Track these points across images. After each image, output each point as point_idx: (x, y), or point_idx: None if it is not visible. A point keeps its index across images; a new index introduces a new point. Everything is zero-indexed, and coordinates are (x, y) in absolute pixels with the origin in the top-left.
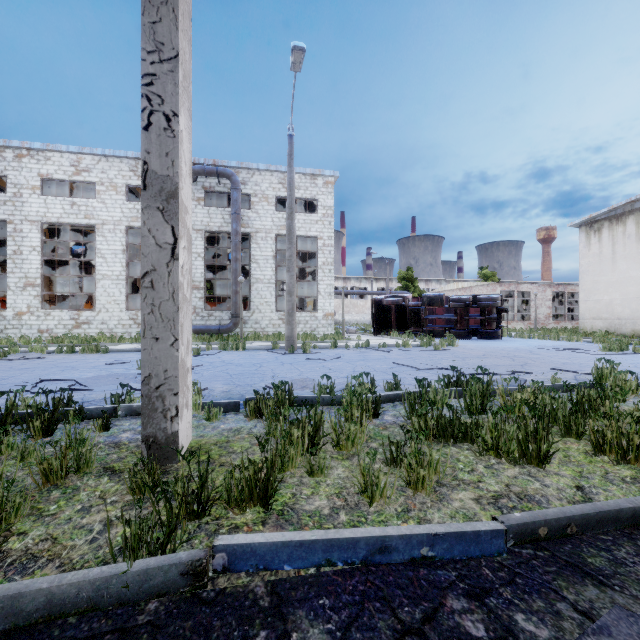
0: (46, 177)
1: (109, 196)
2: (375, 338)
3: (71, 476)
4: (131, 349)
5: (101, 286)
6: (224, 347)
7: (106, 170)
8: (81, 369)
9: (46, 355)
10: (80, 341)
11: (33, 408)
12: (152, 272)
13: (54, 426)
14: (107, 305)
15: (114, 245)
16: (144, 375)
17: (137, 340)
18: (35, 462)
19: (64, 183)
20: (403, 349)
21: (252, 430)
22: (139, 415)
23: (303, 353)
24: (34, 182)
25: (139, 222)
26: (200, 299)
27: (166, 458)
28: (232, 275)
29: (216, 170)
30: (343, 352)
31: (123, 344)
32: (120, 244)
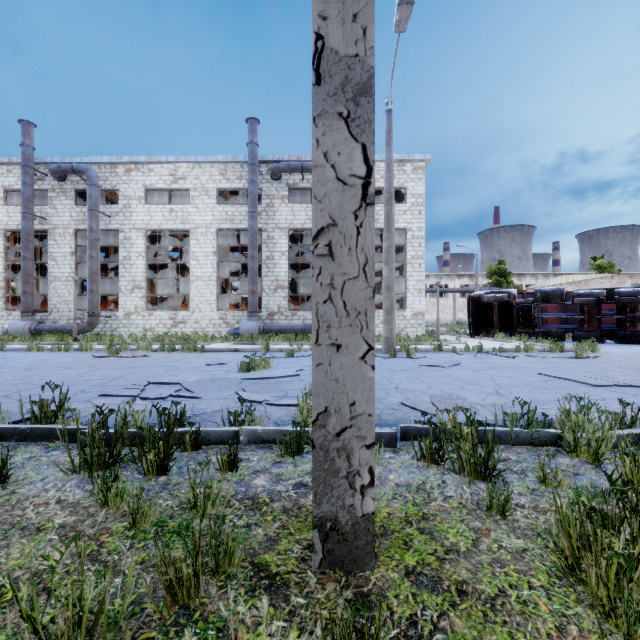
0: (149, 187)
1: (201, 201)
2: (474, 340)
3: (206, 582)
4: (225, 349)
5: (195, 287)
6: None
7: (199, 176)
8: (183, 370)
9: (151, 353)
10: (178, 339)
11: (145, 431)
12: (330, 228)
13: (170, 461)
14: (200, 305)
15: (206, 247)
16: (317, 410)
17: (227, 339)
18: (151, 531)
19: (164, 193)
20: (530, 355)
21: (446, 491)
22: (264, 443)
23: (408, 357)
24: (140, 193)
25: (228, 224)
26: (284, 298)
27: (353, 559)
28: None
29: (300, 165)
30: (454, 357)
31: (215, 343)
32: (211, 246)
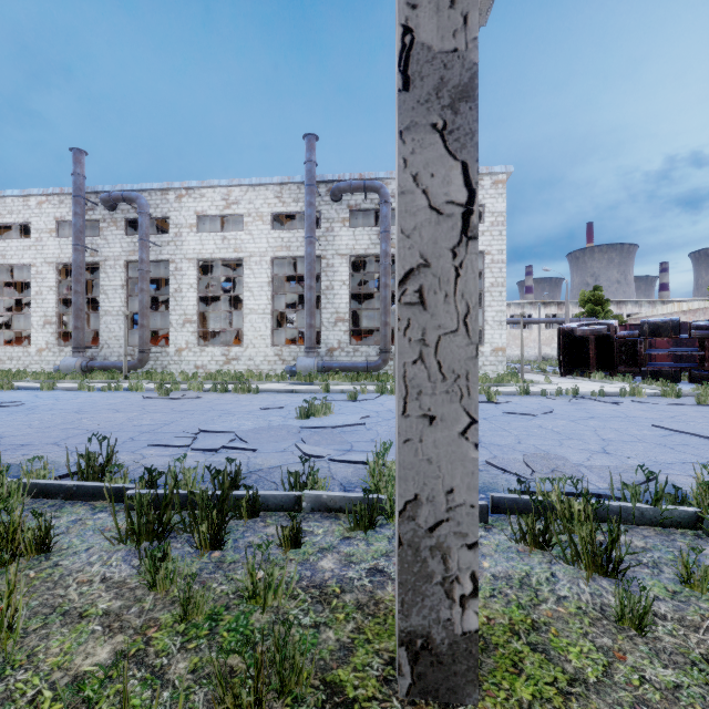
0: (201, 214)
1: (256, 227)
2: (566, 380)
3: (269, 705)
4: (281, 389)
5: (248, 321)
6: (381, 390)
7: (253, 200)
8: (237, 415)
9: (202, 394)
10: (231, 378)
11: (197, 496)
12: (420, 270)
13: (225, 534)
14: (254, 340)
15: (260, 278)
16: (404, 498)
17: (283, 378)
18: (204, 626)
19: (216, 220)
20: (639, 400)
21: (558, 589)
22: (330, 511)
23: (489, 402)
24: (191, 220)
25: (283, 251)
26: (345, 332)
27: (450, 688)
28: (381, 304)
29: (363, 184)
30: (544, 402)
31: (271, 382)
32: (266, 276)
